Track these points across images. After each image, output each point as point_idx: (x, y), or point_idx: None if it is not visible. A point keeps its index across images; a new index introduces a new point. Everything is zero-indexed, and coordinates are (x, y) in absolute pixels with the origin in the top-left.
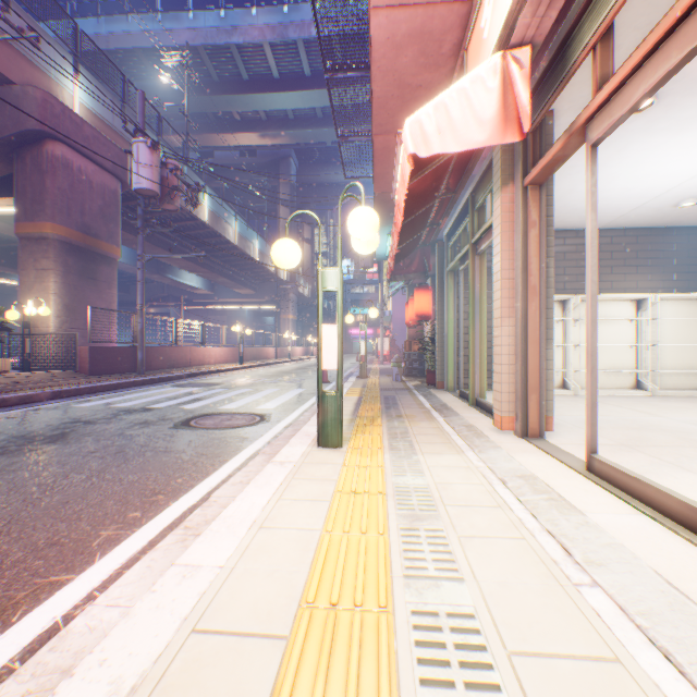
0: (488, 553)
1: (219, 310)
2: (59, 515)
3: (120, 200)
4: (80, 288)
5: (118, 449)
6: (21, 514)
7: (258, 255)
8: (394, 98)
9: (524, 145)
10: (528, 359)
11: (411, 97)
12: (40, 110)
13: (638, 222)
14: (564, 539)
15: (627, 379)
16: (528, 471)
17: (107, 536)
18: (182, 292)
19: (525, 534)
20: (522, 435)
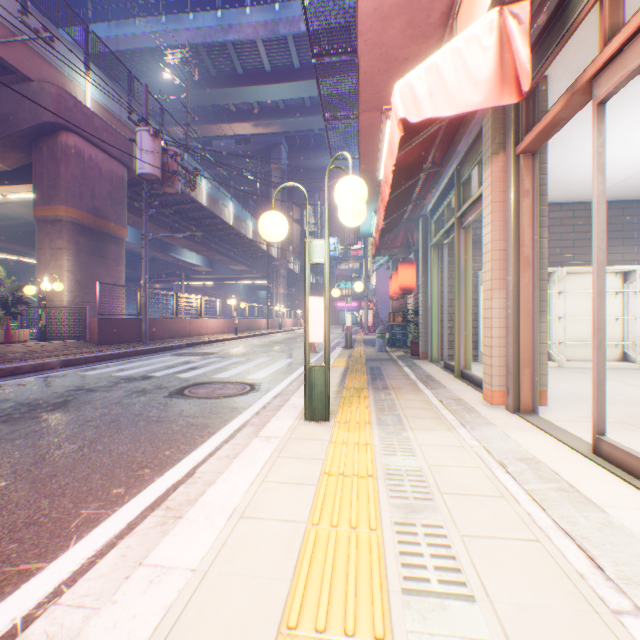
0: (499, 561)
1: (217, 285)
2: (44, 490)
3: (126, 185)
4: (90, 265)
5: (113, 418)
6: (7, 488)
7: (252, 234)
8: (381, 73)
9: (516, 112)
10: (521, 333)
11: (397, 71)
12: (55, 104)
13: (625, 194)
14: (587, 544)
15: (613, 351)
16: (529, 453)
17: (86, 516)
18: (184, 269)
19: (538, 534)
20: (514, 410)
